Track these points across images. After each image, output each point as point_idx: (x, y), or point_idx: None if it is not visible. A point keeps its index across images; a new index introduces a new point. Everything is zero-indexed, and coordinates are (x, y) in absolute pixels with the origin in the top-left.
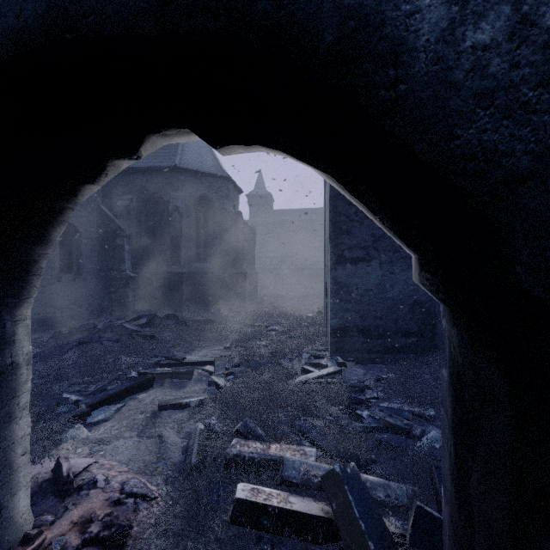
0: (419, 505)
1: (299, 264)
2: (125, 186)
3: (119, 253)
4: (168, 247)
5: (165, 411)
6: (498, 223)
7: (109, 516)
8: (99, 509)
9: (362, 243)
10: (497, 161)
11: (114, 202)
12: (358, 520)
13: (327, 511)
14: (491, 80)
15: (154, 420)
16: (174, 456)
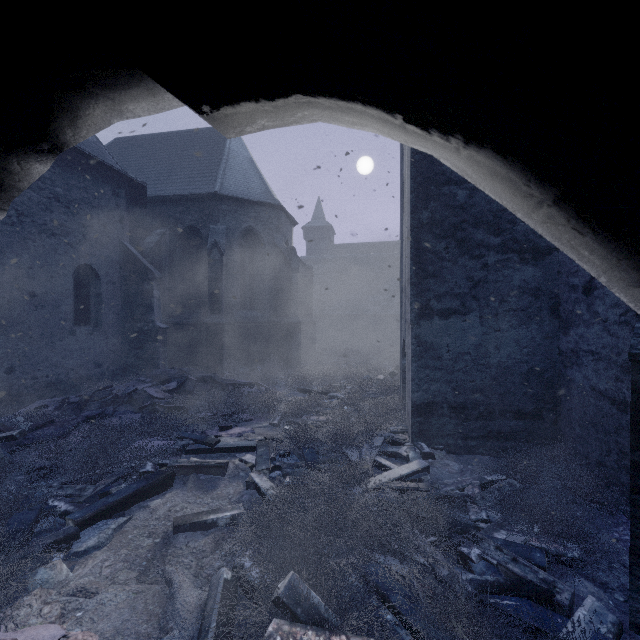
0: None
1: (365, 309)
2: (155, 219)
3: (147, 299)
4: (207, 291)
5: (182, 533)
6: None
7: None
8: None
9: (455, 290)
10: None
11: (143, 238)
12: None
13: None
14: None
15: (164, 550)
16: (184, 628)
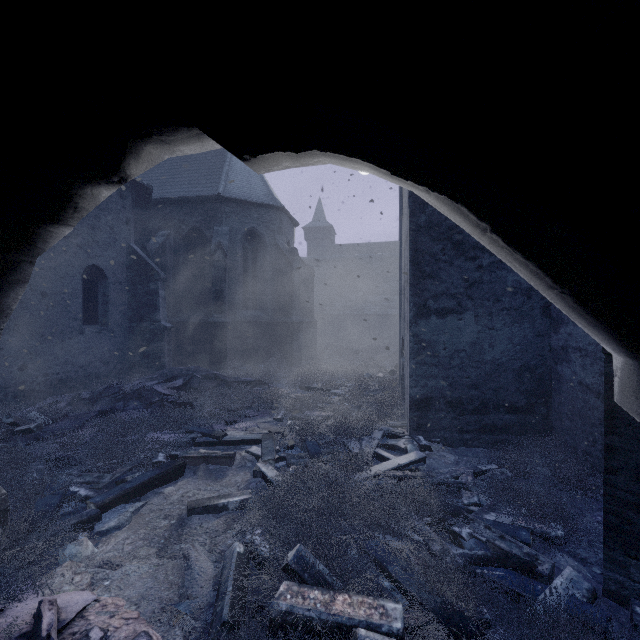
0: None
1: (366, 309)
2: (160, 220)
3: (153, 299)
4: (211, 291)
5: (195, 516)
6: None
7: None
8: None
9: (451, 290)
10: None
11: (148, 239)
12: None
13: None
14: None
15: (180, 530)
16: (202, 594)
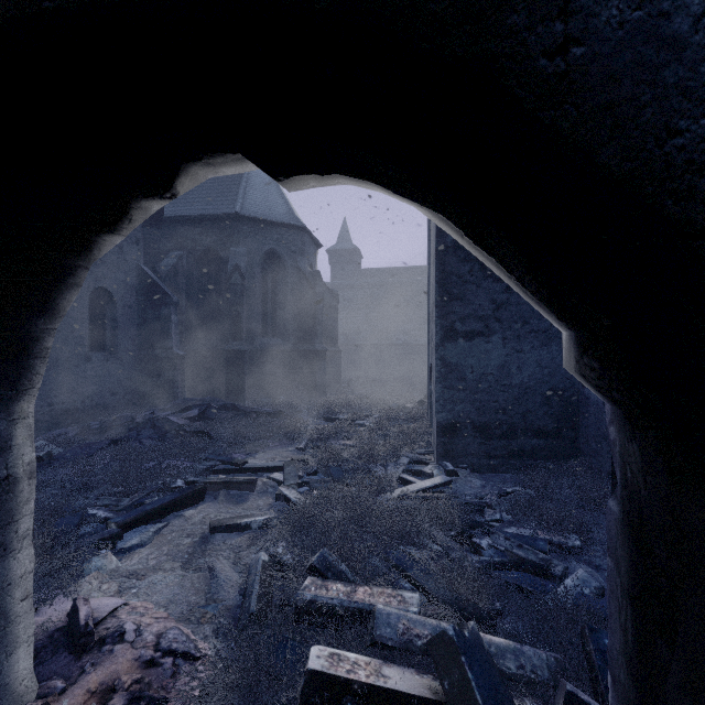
0: (570, 691)
1: (395, 338)
2: (172, 240)
3: (165, 325)
4: (227, 317)
5: (218, 534)
6: None
7: (138, 684)
8: (125, 672)
9: (479, 312)
10: None
11: (159, 260)
12: None
13: (436, 691)
14: None
15: (203, 547)
16: (229, 598)
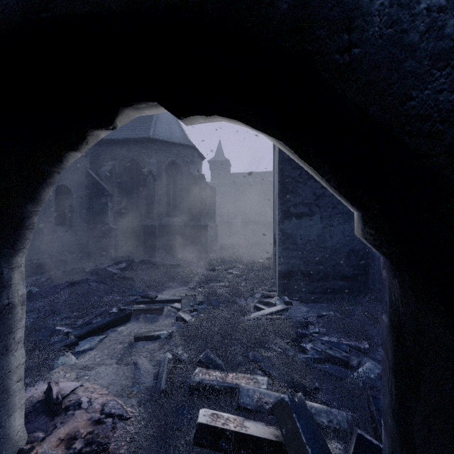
0: (360, 433)
1: (252, 218)
2: (108, 154)
3: (104, 209)
4: (144, 204)
5: (140, 342)
6: (453, 182)
7: (91, 434)
8: (82, 427)
9: (305, 201)
10: (453, 121)
11: (100, 167)
12: (305, 445)
13: (278, 435)
14: (447, 41)
15: (130, 350)
16: (147, 381)
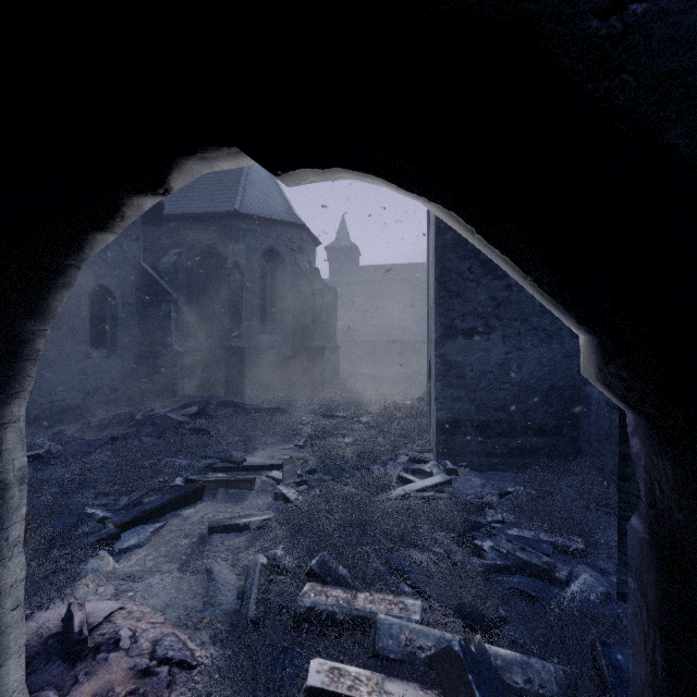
0: None
1: (393, 335)
2: (172, 238)
3: (165, 322)
4: (226, 314)
5: (217, 534)
6: None
7: (133, 695)
8: (120, 682)
9: (478, 309)
10: None
11: (159, 258)
12: None
13: None
14: None
15: (201, 548)
16: (227, 602)
